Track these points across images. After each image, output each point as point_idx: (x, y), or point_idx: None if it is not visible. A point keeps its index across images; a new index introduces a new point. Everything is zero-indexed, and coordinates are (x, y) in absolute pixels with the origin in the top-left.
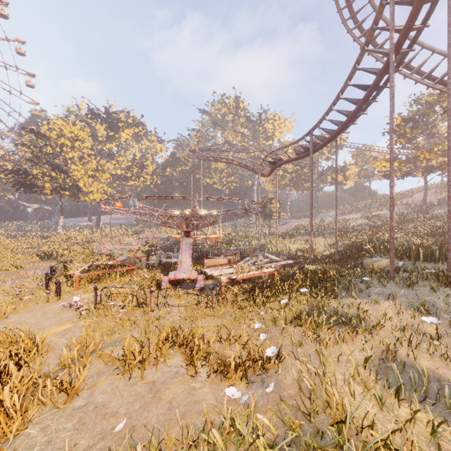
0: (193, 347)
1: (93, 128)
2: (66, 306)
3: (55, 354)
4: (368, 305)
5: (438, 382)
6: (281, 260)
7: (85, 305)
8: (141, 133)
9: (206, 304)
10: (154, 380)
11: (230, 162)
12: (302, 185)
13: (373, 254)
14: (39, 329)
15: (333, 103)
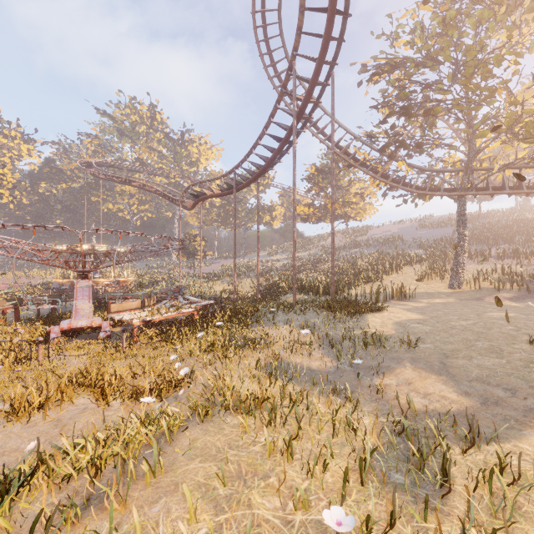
0: (104, 383)
1: None
2: None
3: None
4: (272, 330)
5: (302, 369)
6: (203, 301)
7: None
8: None
9: (115, 350)
10: (59, 419)
11: (143, 187)
12: (231, 222)
13: (287, 291)
14: None
15: (253, 146)
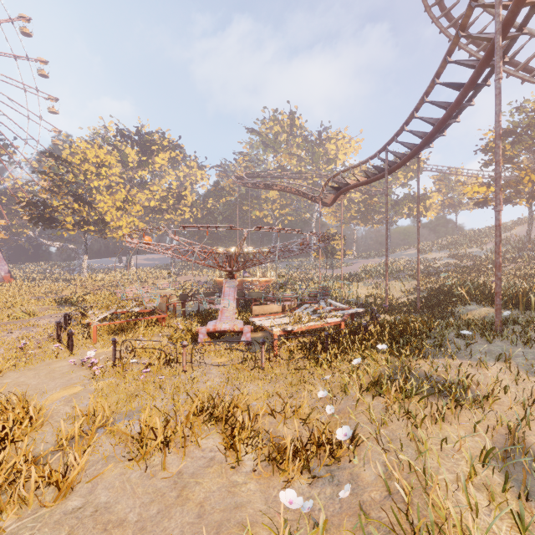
0: (235, 423)
1: (122, 152)
2: (77, 364)
3: (54, 428)
4: (472, 368)
5: None
6: (349, 308)
7: (102, 362)
8: (179, 158)
9: (253, 363)
10: (181, 470)
11: (283, 189)
12: (372, 218)
13: (468, 300)
14: (40, 393)
15: (415, 108)
